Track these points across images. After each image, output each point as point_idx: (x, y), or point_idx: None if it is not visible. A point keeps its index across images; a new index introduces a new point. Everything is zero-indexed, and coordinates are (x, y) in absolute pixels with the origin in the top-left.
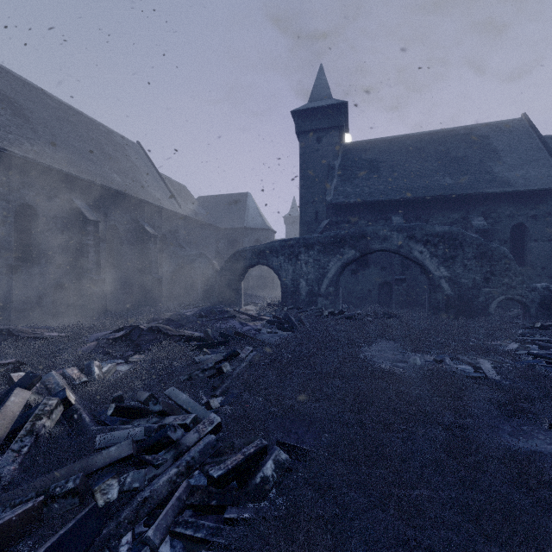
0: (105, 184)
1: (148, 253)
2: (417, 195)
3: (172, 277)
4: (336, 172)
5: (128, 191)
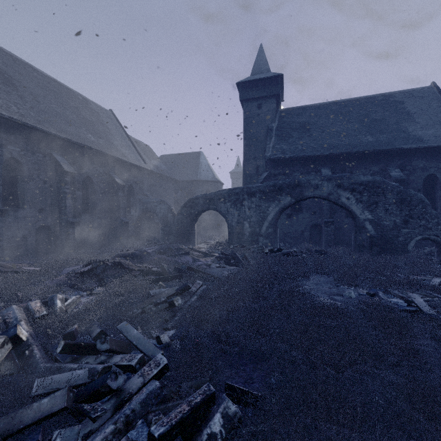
0: (81, 142)
1: (117, 200)
2: (343, 151)
3: (138, 220)
4: (274, 132)
5: (101, 149)
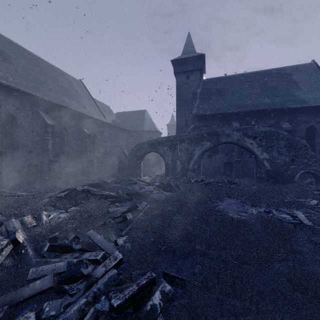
0: (59, 103)
1: (85, 145)
2: (248, 109)
3: (100, 159)
4: (198, 96)
5: (73, 108)
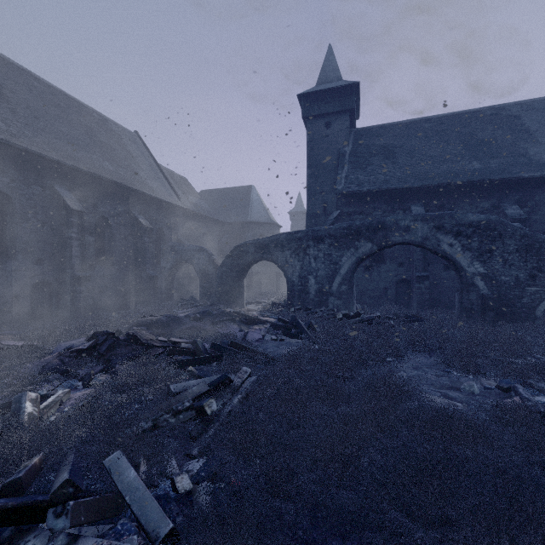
0: (94, 171)
1: (143, 247)
2: (441, 181)
3: (170, 273)
4: (347, 159)
5: (121, 181)
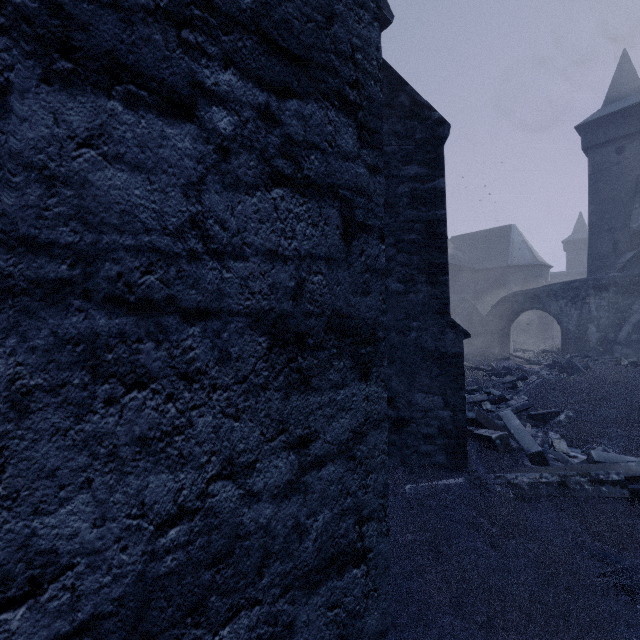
0: None
1: None
2: None
3: None
4: None
5: None
